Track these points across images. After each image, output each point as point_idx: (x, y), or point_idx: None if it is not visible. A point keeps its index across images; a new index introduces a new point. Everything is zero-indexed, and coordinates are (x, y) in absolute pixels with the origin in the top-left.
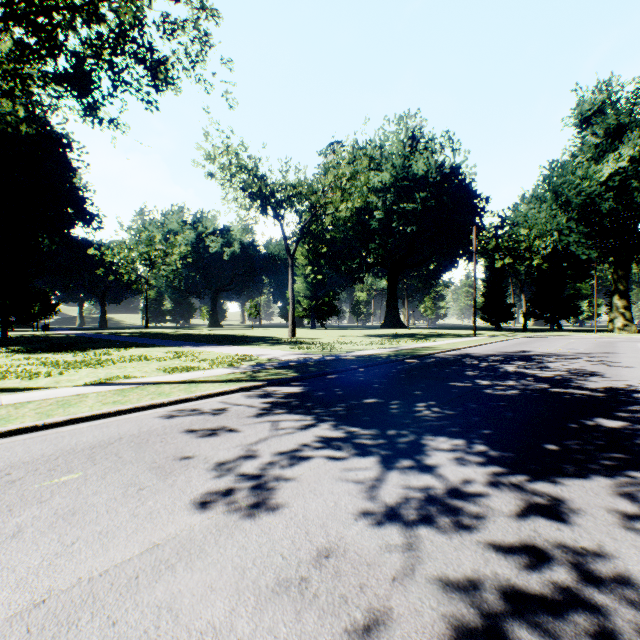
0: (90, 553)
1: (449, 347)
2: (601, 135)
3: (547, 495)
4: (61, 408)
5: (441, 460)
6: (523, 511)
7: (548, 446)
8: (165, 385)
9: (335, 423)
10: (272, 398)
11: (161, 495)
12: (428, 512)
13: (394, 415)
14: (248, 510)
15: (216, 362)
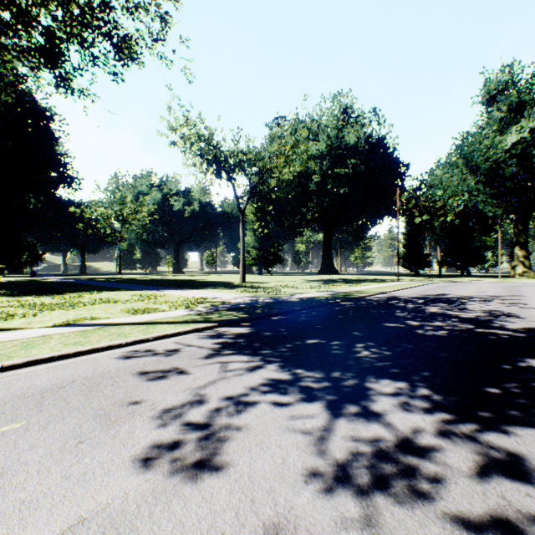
0: (3, 533)
1: (378, 291)
2: (505, 110)
3: (504, 449)
4: (23, 349)
5: (387, 406)
6: (484, 470)
7: (489, 389)
8: (126, 326)
9: (281, 364)
10: (223, 339)
11: (100, 450)
12: (383, 471)
13: (336, 356)
14: (190, 469)
15: (175, 304)
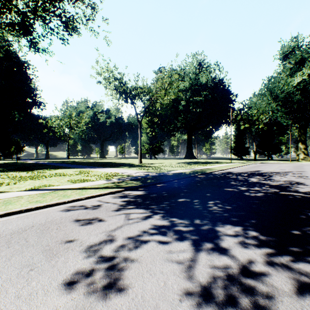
0: None
1: (220, 168)
2: (293, 63)
3: None
4: (4, 205)
5: (231, 243)
6: (299, 290)
7: (294, 232)
8: (68, 190)
9: (163, 215)
10: (127, 198)
11: (43, 275)
12: (232, 292)
13: (197, 209)
14: (102, 290)
15: (99, 177)
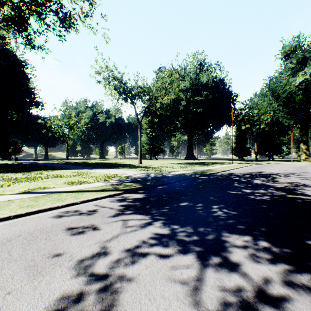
0: None
1: (221, 169)
2: (295, 63)
3: None
4: None
5: (241, 257)
6: None
7: (310, 242)
8: (64, 193)
9: (163, 222)
10: (125, 202)
11: (21, 301)
12: None
13: (200, 215)
14: None
15: (98, 178)
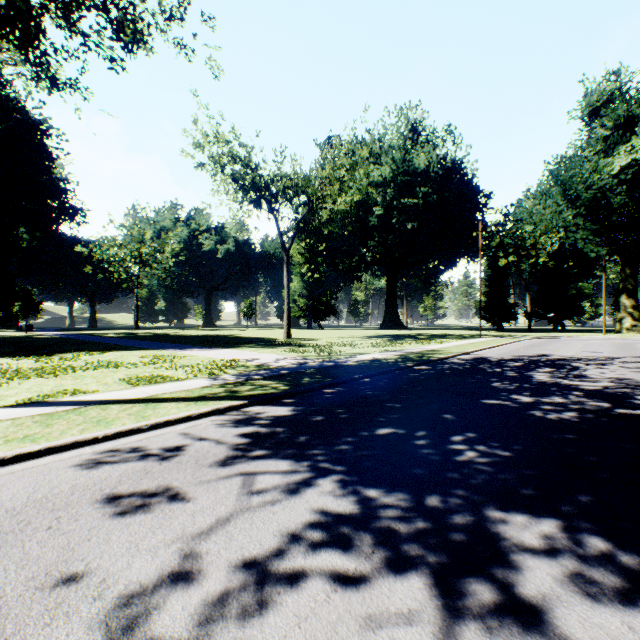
0: None
1: (460, 350)
2: (611, 127)
3: None
4: None
5: (546, 585)
6: None
7: None
8: (114, 406)
9: (341, 479)
10: (252, 426)
11: None
12: None
13: (426, 460)
14: None
15: (196, 369)
